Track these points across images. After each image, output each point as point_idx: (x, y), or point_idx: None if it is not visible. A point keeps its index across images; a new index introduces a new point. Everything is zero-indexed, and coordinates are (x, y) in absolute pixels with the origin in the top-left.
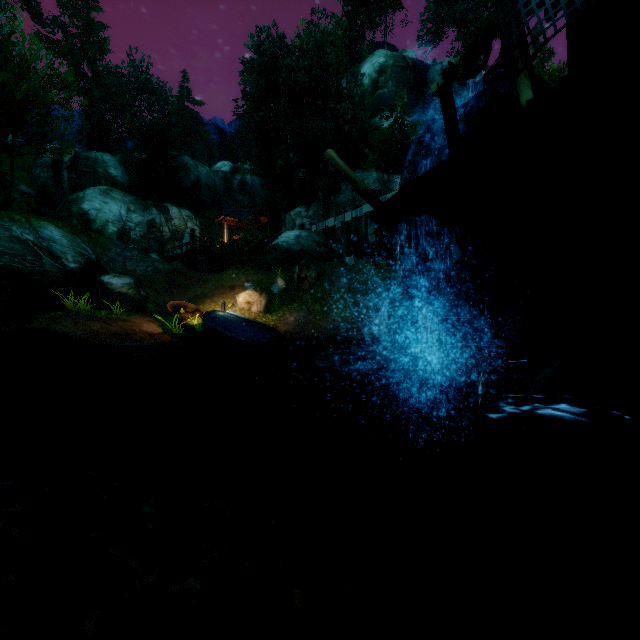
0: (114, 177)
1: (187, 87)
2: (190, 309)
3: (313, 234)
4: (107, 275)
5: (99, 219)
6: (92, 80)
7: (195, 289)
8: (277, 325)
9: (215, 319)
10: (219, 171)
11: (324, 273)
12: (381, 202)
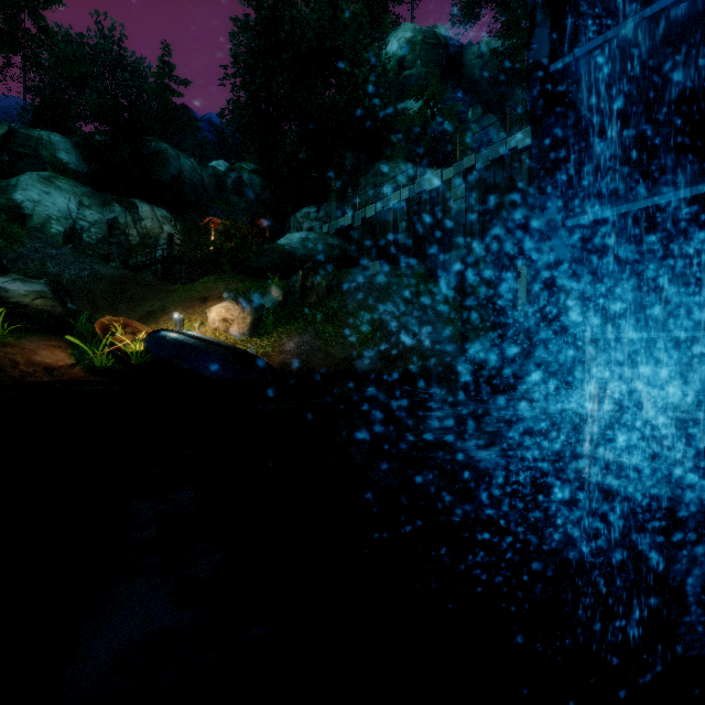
0: (65, 164)
1: (169, 62)
2: (132, 329)
3: (324, 236)
4: (1, 276)
5: (37, 214)
6: (37, 38)
7: (152, 302)
8: (268, 354)
9: (163, 343)
10: (209, 167)
11: (339, 282)
12: None
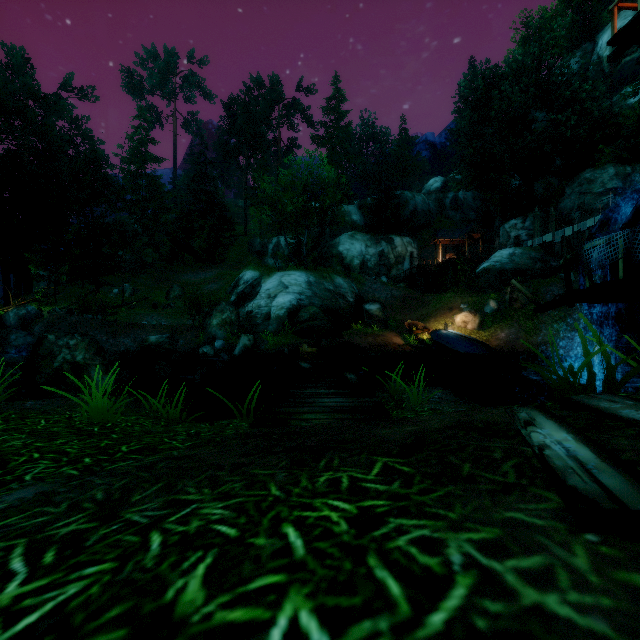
0: (355, 221)
1: (404, 128)
2: (420, 327)
3: (528, 250)
4: (367, 304)
5: (348, 256)
6: (340, 153)
7: (421, 310)
8: (489, 340)
9: (440, 336)
10: (432, 194)
11: (537, 292)
12: (539, 304)
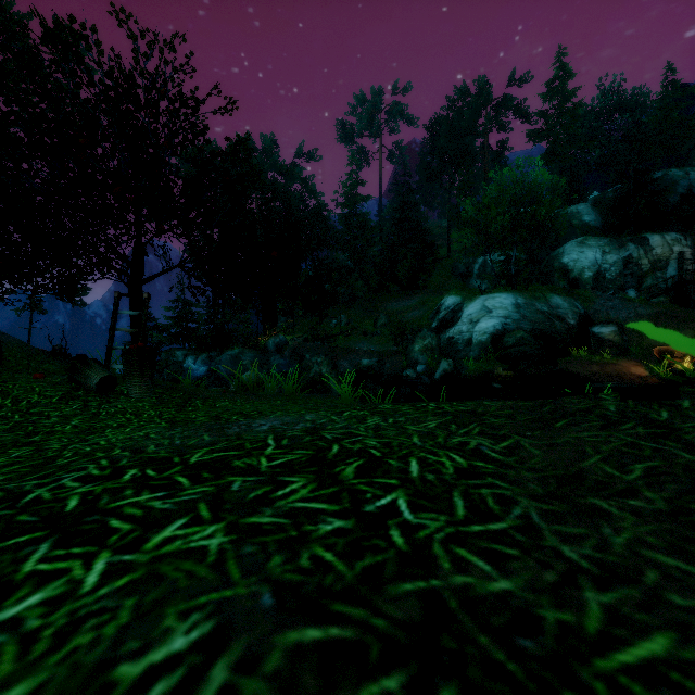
0: (587, 223)
1: (672, 81)
2: (678, 354)
3: None
4: (595, 326)
5: (576, 268)
6: (566, 143)
7: (684, 332)
8: None
9: None
10: None
11: None
12: None
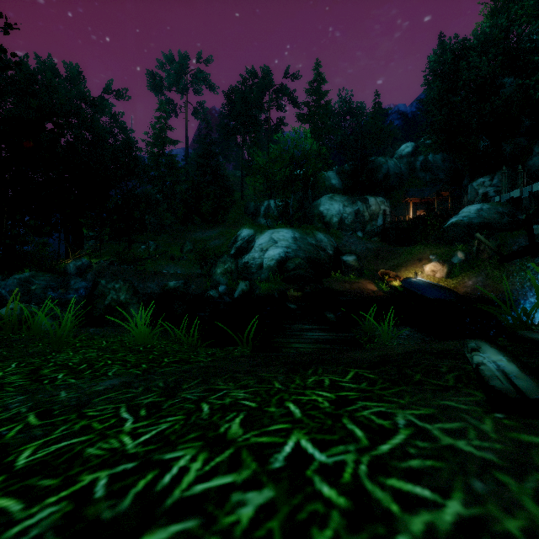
0: (334, 185)
1: (378, 102)
2: (392, 275)
3: (495, 205)
4: (344, 256)
5: (328, 215)
6: (321, 128)
7: (393, 260)
8: (456, 287)
9: (410, 283)
10: (403, 158)
11: (504, 244)
12: (503, 254)
